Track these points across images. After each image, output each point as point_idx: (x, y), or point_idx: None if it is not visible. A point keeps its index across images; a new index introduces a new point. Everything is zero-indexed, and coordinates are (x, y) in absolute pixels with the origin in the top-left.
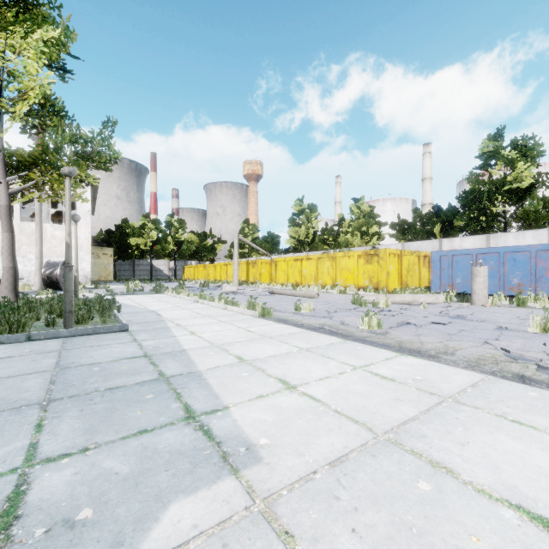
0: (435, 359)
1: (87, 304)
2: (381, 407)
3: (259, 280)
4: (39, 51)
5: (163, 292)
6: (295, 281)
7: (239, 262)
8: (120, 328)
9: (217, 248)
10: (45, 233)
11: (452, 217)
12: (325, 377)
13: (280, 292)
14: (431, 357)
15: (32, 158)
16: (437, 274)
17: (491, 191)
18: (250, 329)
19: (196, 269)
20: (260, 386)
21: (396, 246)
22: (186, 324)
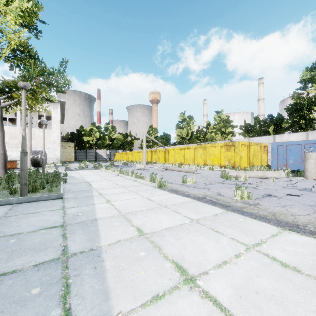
0: None
1: (45, 177)
2: None
3: (158, 161)
4: (16, 14)
5: (99, 168)
6: (180, 162)
7: (146, 150)
8: (57, 197)
9: (134, 142)
10: (34, 134)
11: (280, 121)
12: (222, 261)
13: (171, 169)
14: (314, 233)
15: (16, 85)
16: (275, 157)
17: (309, 104)
18: (150, 198)
19: (121, 155)
20: (156, 276)
21: (244, 140)
22: (106, 193)
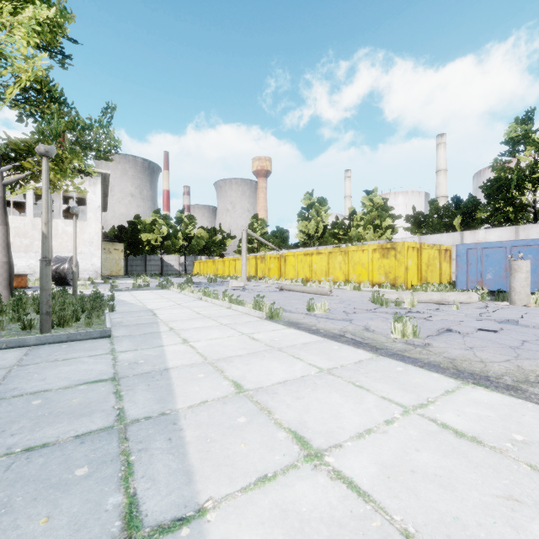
0: (520, 395)
1: (79, 302)
2: (491, 525)
3: (268, 276)
4: (30, 29)
5: (168, 287)
6: (305, 277)
7: (248, 256)
8: (101, 334)
9: (226, 243)
10: (56, 229)
11: (473, 208)
12: (365, 429)
13: (289, 288)
14: (512, 389)
15: (28, 147)
16: (463, 269)
17: (520, 179)
18: (254, 336)
19: (205, 264)
20: (263, 450)
21: (412, 240)
22: (181, 328)
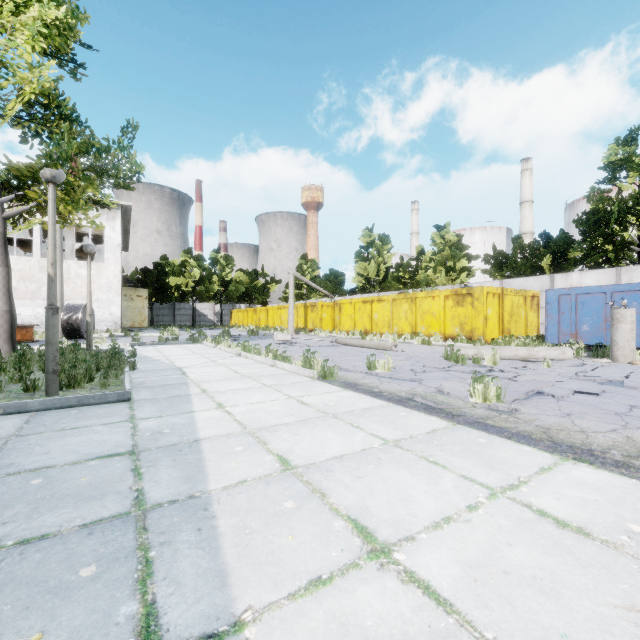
0: (634, 473)
1: (93, 358)
2: None
3: (319, 327)
4: (35, 32)
5: (201, 341)
6: (364, 328)
7: (296, 304)
8: (118, 397)
9: (270, 289)
10: (68, 272)
11: (565, 247)
12: (443, 517)
13: (345, 342)
14: (623, 466)
15: (33, 173)
16: (554, 319)
17: (621, 211)
18: (304, 400)
19: (245, 314)
20: (316, 544)
21: (492, 284)
22: (215, 390)
